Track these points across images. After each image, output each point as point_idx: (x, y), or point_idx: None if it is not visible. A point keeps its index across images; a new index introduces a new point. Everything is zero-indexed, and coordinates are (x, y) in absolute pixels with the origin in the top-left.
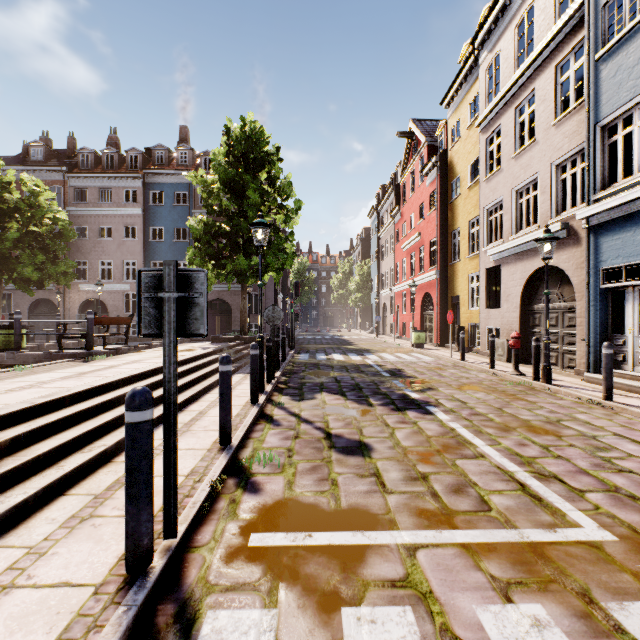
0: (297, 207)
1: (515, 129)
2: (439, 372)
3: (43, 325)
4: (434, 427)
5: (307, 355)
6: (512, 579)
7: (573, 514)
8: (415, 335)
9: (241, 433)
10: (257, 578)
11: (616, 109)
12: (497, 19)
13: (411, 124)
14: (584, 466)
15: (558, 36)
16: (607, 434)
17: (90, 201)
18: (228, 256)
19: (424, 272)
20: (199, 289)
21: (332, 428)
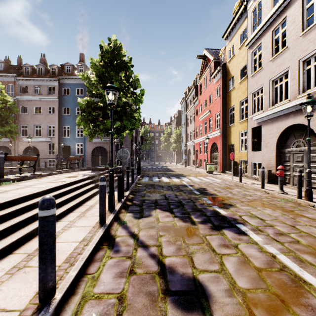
0: (142, 93)
1: (272, 43)
2: (229, 190)
3: None
4: (255, 253)
5: (147, 178)
6: None
7: None
8: (208, 166)
9: (73, 273)
10: None
11: None
12: None
13: (204, 51)
14: None
15: None
16: None
17: (29, 93)
18: (101, 120)
19: (212, 131)
20: None
21: (165, 255)
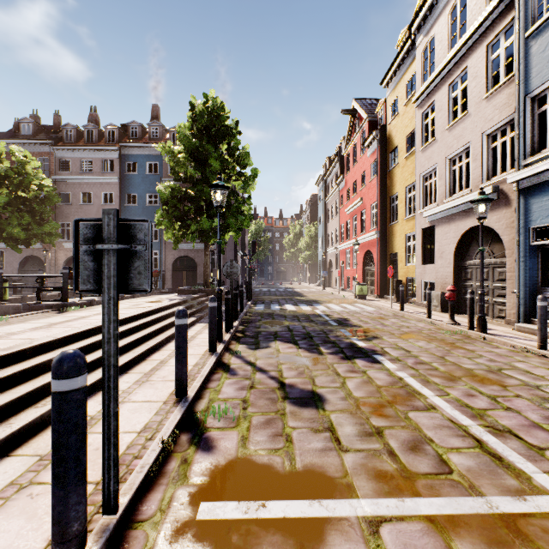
0: (254, 174)
1: (449, 104)
2: (381, 321)
3: (32, 279)
4: (383, 376)
5: (263, 305)
6: None
7: (539, 477)
8: (358, 288)
9: (198, 384)
10: None
11: (546, 81)
12: (432, 6)
13: (354, 103)
14: (536, 419)
15: (489, 18)
16: None
17: (73, 170)
18: (192, 218)
19: (365, 232)
20: (142, 241)
21: (286, 377)
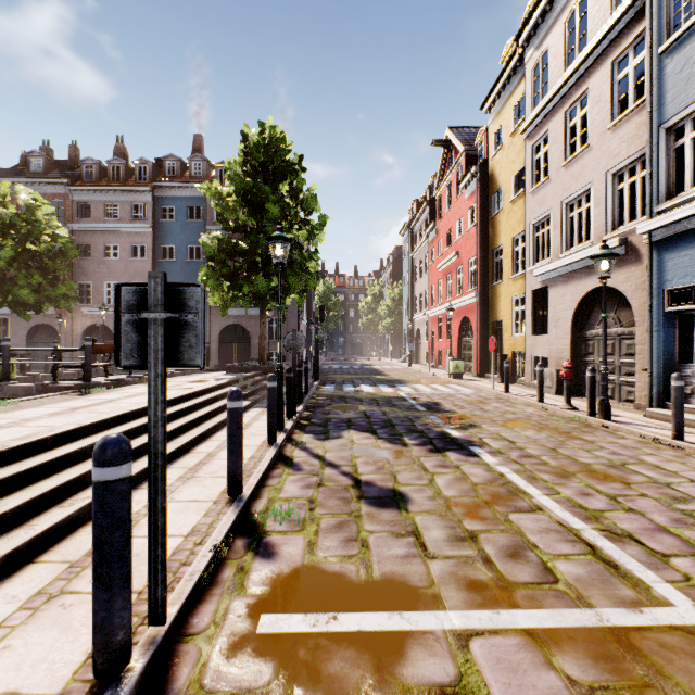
0: (322, 222)
1: (565, 134)
2: (481, 406)
3: (43, 353)
4: (480, 472)
5: (333, 386)
6: (596, 683)
7: (660, 587)
8: (453, 364)
9: (255, 480)
10: (266, 681)
11: (683, 108)
12: (545, 12)
13: (448, 132)
14: (662, 522)
15: (615, 28)
16: (683, 481)
17: (94, 217)
18: (245, 276)
19: (462, 295)
20: (194, 308)
21: (361, 473)
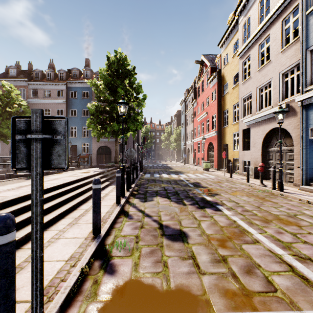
0: (144, 98)
1: (258, 56)
2: (219, 184)
3: None
4: (223, 220)
5: (149, 174)
6: None
7: None
8: (205, 164)
9: (108, 225)
10: None
11: None
12: None
13: (202, 57)
14: None
15: (283, 4)
16: None
17: (39, 96)
18: (108, 123)
19: (209, 132)
20: (61, 132)
21: (163, 220)
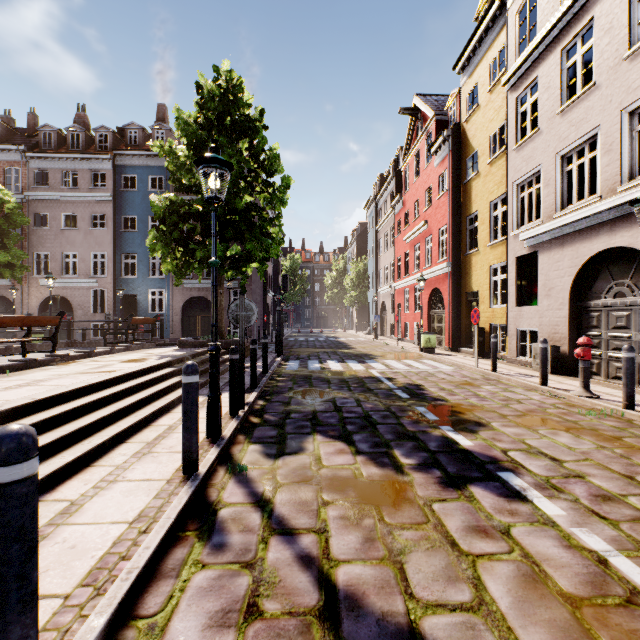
0: (285, 184)
1: (561, 77)
2: (473, 390)
3: None
4: (556, 551)
5: (297, 363)
6: None
7: None
8: (424, 338)
9: (98, 621)
10: None
11: None
12: None
13: (416, 99)
14: None
15: None
16: None
17: (52, 185)
18: (199, 241)
19: (432, 265)
20: None
21: (336, 560)
